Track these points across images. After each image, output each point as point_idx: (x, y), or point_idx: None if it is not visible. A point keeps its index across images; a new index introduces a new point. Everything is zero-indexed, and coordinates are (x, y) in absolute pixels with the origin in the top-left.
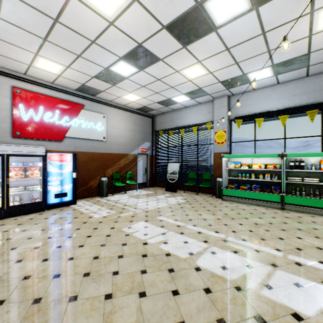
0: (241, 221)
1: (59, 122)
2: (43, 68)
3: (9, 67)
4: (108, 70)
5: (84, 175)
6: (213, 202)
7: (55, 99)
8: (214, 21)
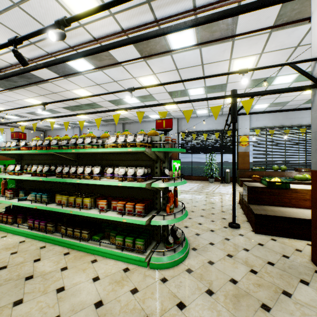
0: None
1: None
2: None
3: None
4: (3, 116)
5: None
6: None
7: None
8: (43, 114)
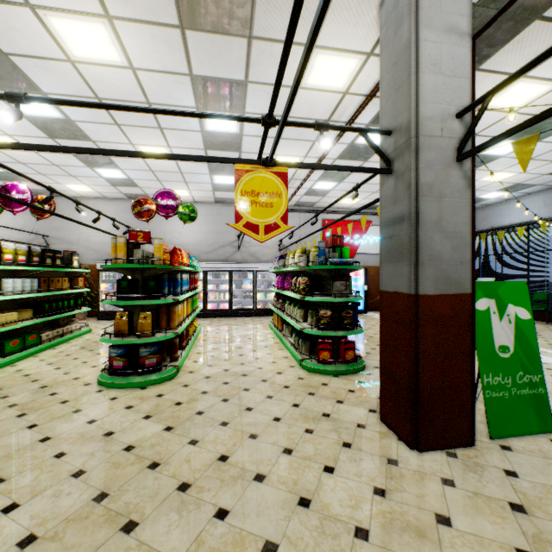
0: (551, 340)
1: (351, 241)
2: (344, 203)
3: (322, 206)
4: None
5: (371, 289)
6: (538, 327)
7: (348, 221)
8: (497, 155)
